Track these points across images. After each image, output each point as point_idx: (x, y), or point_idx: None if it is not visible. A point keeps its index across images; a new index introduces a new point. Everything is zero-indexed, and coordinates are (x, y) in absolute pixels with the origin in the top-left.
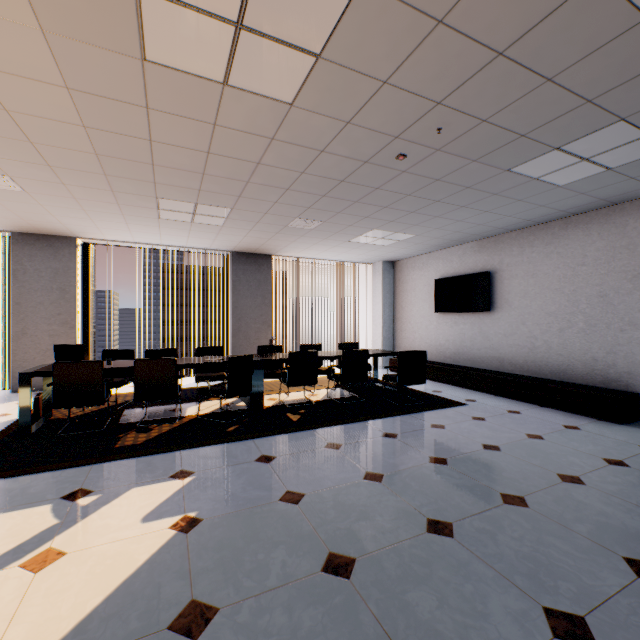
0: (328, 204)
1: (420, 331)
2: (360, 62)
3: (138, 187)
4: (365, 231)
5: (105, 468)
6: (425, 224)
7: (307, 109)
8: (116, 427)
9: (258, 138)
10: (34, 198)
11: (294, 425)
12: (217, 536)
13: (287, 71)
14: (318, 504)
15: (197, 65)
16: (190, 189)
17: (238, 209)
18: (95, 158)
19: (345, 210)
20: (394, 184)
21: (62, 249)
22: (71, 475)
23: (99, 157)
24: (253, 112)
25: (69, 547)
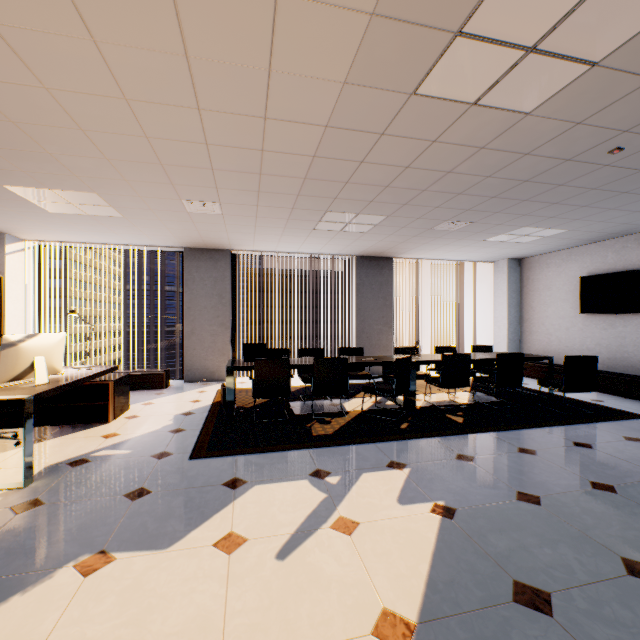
0: (491, 205)
1: (558, 333)
2: (639, 63)
3: (317, 203)
4: (511, 229)
5: (322, 453)
6: (589, 218)
7: (541, 116)
8: (297, 417)
9: (467, 149)
10: (224, 219)
11: (464, 427)
12: (484, 526)
13: (548, 83)
14: (563, 508)
15: (459, 91)
16: (362, 201)
17: (393, 216)
18: (301, 182)
19: (505, 209)
20: (584, 179)
21: (220, 260)
22: (299, 456)
23: (305, 181)
24: (481, 126)
25: (356, 518)
